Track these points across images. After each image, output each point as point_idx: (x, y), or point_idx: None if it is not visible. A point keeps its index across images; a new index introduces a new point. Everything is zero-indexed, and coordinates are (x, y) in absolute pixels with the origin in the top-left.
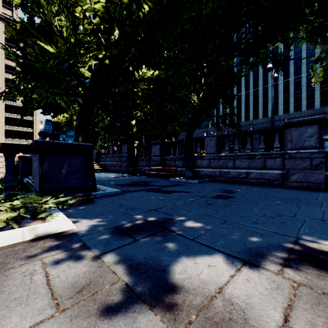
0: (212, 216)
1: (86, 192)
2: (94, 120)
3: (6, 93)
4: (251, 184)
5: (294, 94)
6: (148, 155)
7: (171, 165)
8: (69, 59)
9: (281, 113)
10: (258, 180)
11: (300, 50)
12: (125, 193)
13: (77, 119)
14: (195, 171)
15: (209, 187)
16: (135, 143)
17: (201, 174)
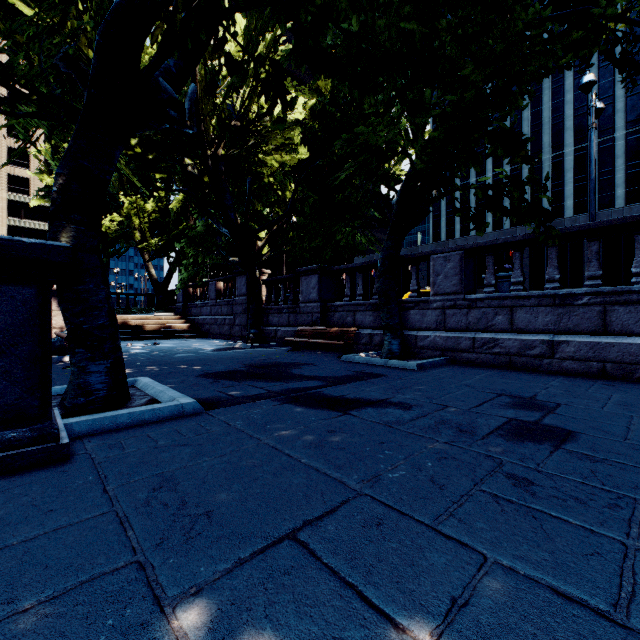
0: (637, 634)
1: (41, 424)
2: (178, 225)
3: (11, 178)
4: (566, 375)
5: (598, 174)
6: (293, 300)
7: (345, 322)
8: (64, 22)
9: (570, 214)
10: (584, 364)
11: (612, 83)
12: (211, 412)
13: (57, 177)
14: (404, 338)
15: (457, 384)
16: (263, 274)
17: (420, 345)
